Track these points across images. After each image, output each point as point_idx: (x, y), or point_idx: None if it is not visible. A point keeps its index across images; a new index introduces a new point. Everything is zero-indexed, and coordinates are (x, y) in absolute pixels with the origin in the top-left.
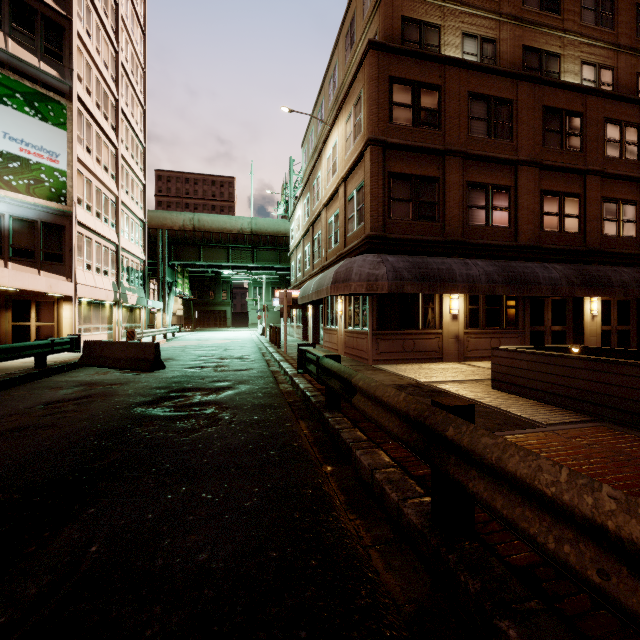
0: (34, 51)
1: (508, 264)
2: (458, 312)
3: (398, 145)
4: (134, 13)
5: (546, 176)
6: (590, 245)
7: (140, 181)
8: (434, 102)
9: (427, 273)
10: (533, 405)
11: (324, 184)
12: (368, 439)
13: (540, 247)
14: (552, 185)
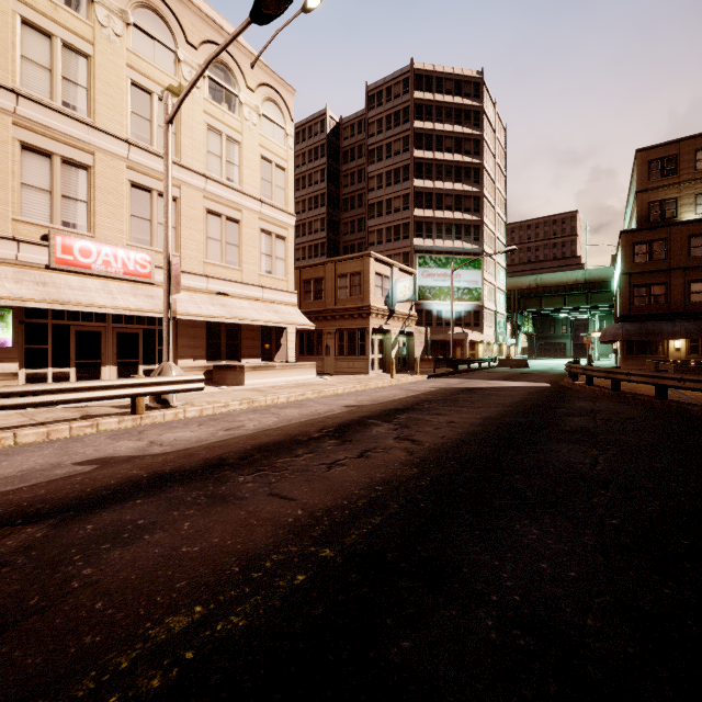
0: (470, 242)
1: None
2: (680, 347)
3: (637, 273)
4: (501, 173)
5: None
6: None
7: (503, 268)
8: (662, 247)
9: (645, 331)
10: None
11: (617, 274)
12: None
13: None
14: None
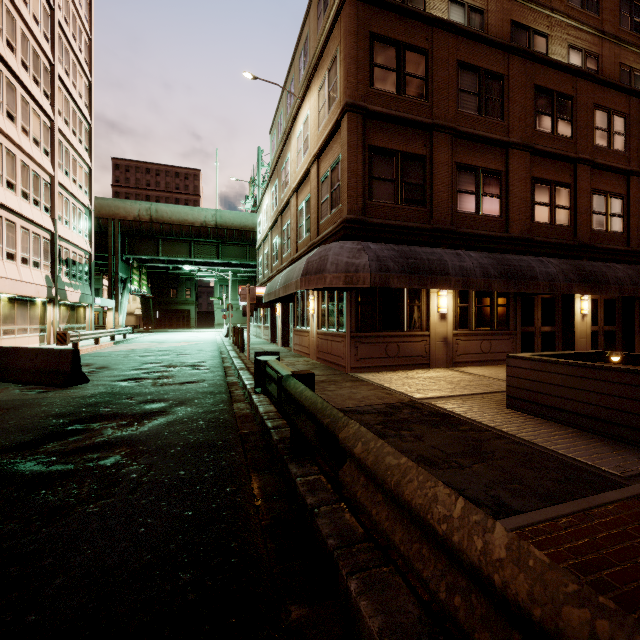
0: None
1: (503, 256)
2: (447, 311)
3: (380, 114)
4: None
5: (537, 162)
6: (580, 239)
7: (85, 162)
8: (420, 68)
9: (416, 264)
10: (578, 436)
11: (294, 167)
12: (366, 535)
13: (532, 240)
14: (543, 173)
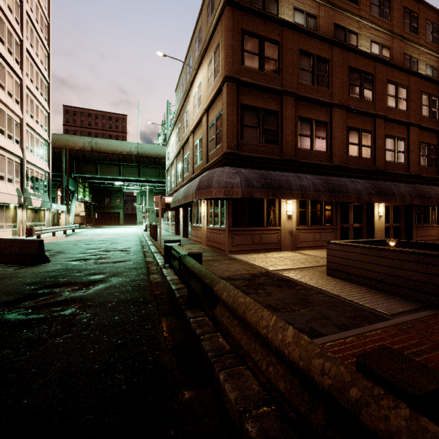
0: None
1: (328, 178)
2: (292, 213)
3: (248, 83)
4: None
5: (350, 117)
6: (378, 167)
7: (44, 109)
8: (275, 53)
9: (271, 183)
10: (367, 292)
11: (191, 116)
12: (231, 350)
13: (347, 167)
14: (354, 123)
